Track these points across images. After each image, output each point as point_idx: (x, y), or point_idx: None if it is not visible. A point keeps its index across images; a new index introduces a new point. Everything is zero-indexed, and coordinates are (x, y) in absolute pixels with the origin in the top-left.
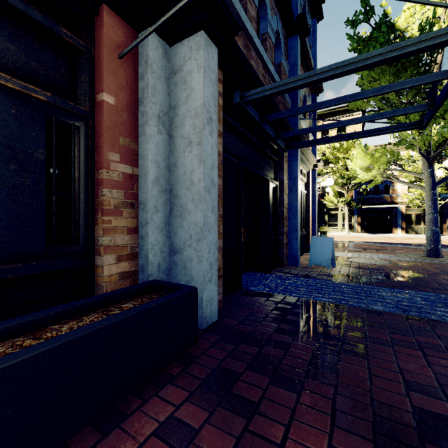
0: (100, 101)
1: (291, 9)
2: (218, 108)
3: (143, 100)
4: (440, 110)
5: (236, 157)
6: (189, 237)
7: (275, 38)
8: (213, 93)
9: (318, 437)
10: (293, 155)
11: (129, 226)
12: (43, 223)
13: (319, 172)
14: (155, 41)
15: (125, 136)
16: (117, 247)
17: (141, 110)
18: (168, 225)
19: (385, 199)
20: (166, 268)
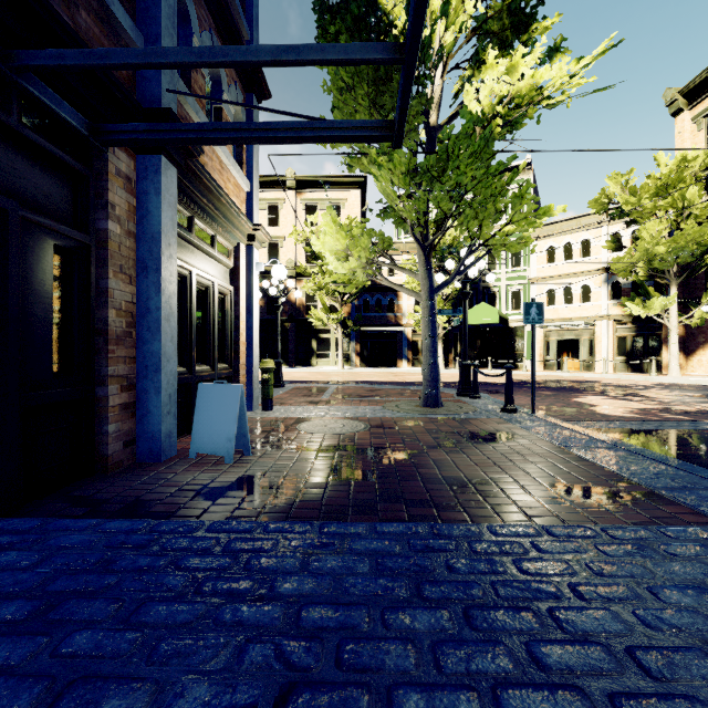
0: None
1: None
2: None
3: None
4: (438, 168)
5: None
6: None
7: None
8: None
9: None
10: (150, 176)
11: None
12: None
13: (302, 271)
14: None
15: None
16: None
17: None
18: None
19: (389, 320)
20: None
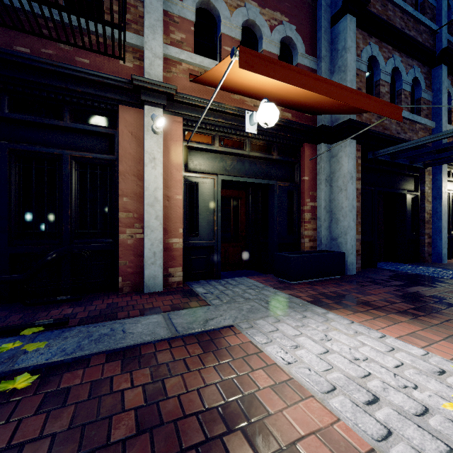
0: (303, 180)
1: (431, 51)
2: (357, 166)
3: (319, 174)
4: None
5: (372, 185)
6: (340, 233)
7: (414, 81)
8: (353, 164)
9: (386, 292)
10: (437, 167)
11: (313, 227)
12: (287, 226)
13: None
14: (324, 147)
15: (312, 190)
16: (309, 236)
17: (317, 178)
18: (330, 227)
19: None
20: (329, 247)
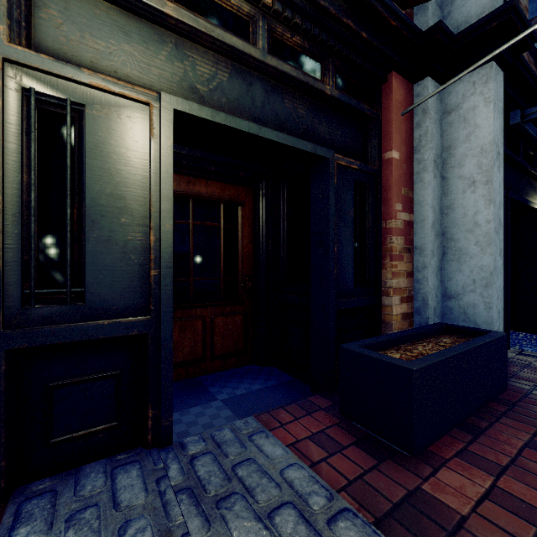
0: (388, 159)
1: None
2: None
3: (420, 148)
4: None
5: None
6: (471, 282)
7: None
8: (500, 124)
9: None
10: None
11: (407, 270)
12: (353, 267)
13: None
14: (432, 87)
15: (405, 185)
16: (400, 289)
17: (416, 158)
18: (440, 269)
19: None
20: (439, 313)
